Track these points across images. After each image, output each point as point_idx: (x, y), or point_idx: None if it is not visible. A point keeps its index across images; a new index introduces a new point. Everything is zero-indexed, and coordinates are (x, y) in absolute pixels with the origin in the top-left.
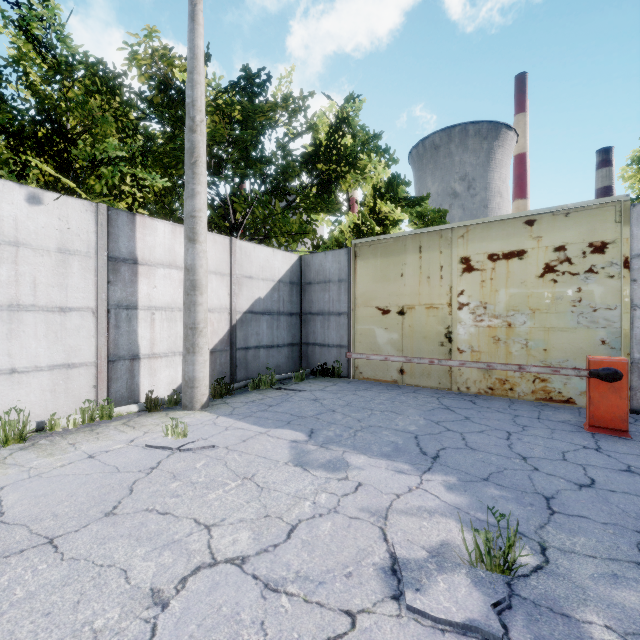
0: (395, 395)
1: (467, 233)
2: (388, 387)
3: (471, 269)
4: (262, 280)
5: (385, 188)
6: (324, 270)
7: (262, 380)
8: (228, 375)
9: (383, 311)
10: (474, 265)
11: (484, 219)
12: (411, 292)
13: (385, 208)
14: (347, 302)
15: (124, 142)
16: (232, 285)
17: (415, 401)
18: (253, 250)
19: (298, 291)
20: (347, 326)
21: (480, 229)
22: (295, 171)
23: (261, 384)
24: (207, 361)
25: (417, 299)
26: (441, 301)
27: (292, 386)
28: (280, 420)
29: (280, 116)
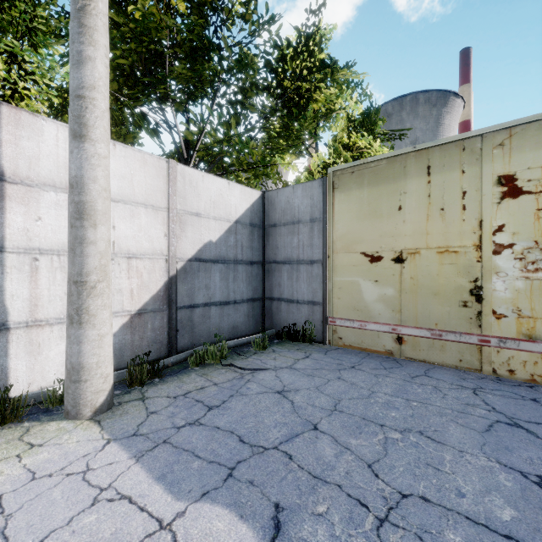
0: (402, 382)
1: (510, 139)
2: (383, 363)
3: (517, 192)
4: (214, 219)
5: (359, 122)
6: (292, 208)
7: (209, 351)
8: (165, 343)
9: (372, 258)
10: (523, 186)
11: (541, 114)
12: (414, 231)
13: (360, 142)
14: (322, 247)
15: (2, 8)
16: (170, 223)
17: (443, 400)
18: (201, 180)
19: (260, 235)
20: (322, 277)
21: (534, 130)
22: (254, 70)
23: (208, 357)
24: (106, 335)
25: (424, 240)
26: (463, 242)
27: (250, 359)
28: (215, 462)
29: (239, 30)
